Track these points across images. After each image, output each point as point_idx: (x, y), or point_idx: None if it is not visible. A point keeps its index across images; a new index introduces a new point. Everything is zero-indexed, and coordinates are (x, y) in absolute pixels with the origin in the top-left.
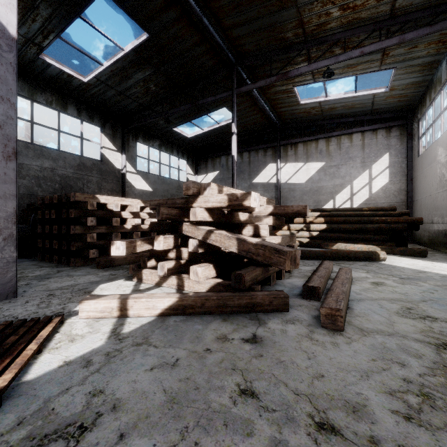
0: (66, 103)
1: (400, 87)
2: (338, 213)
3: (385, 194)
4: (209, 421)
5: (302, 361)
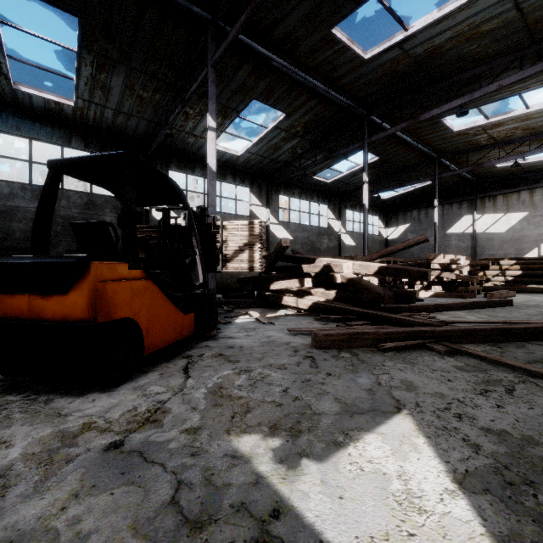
0: (313, 195)
1: None
2: (534, 261)
3: None
4: None
5: None
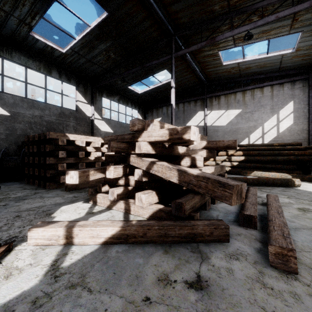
0: (51, 68)
1: (305, 48)
2: (254, 147)
3: (290, 133)
4: None
5: None
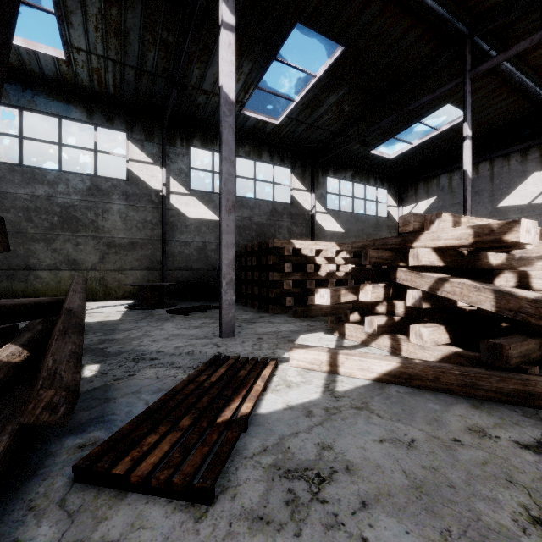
0: (261, 150)
1: None
2: None
3: None
4: (484, 538)
5: None
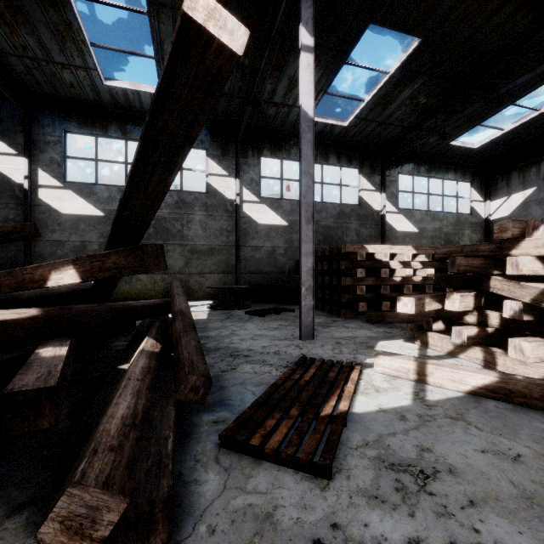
0: (328, 153)
1: None
2: None
3: None
4: None
5: None
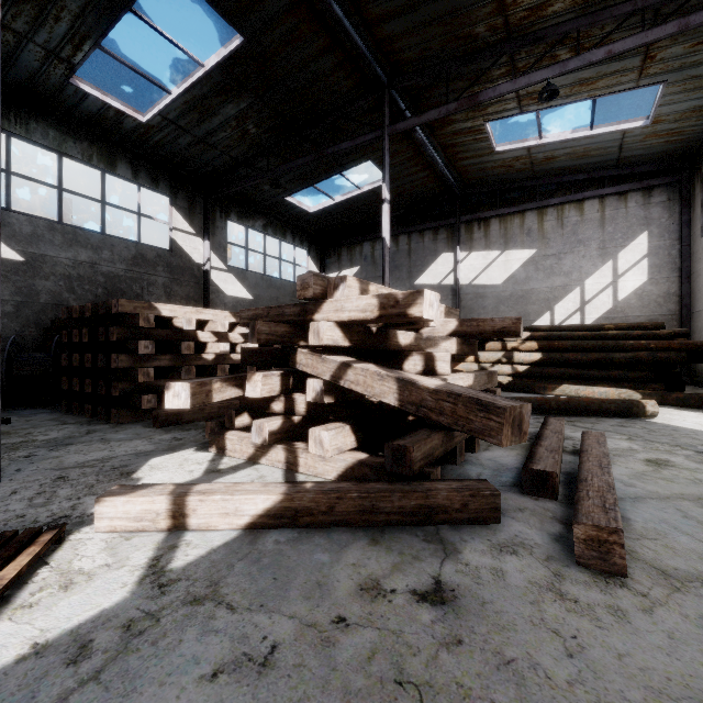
0: (115, 157)
1: (671, 117)
2: (562, 333)
3: (642, 302)
4: None
5: (554, 662)
